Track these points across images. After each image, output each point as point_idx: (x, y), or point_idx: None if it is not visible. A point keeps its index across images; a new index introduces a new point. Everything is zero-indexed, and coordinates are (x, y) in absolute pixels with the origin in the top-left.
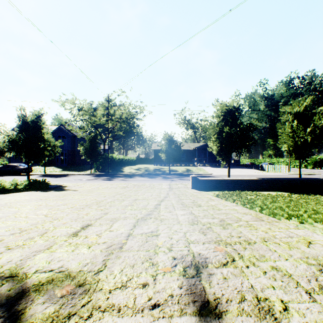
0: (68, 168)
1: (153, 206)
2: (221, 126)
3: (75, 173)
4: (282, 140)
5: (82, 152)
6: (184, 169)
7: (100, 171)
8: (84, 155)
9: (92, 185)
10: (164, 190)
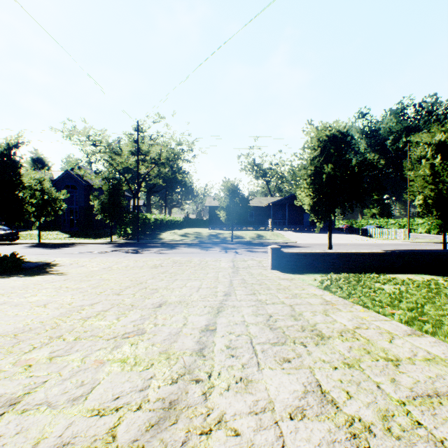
0: (79, 233)
1: (194, 340)
2: (318, 164)
3: (87, 241)
4: (415, 188)
5: (97, 208)
6: (253, 235)
7: (126, 238)
8: (100, 214)
9: (102, 263)
10: (224, 271)
